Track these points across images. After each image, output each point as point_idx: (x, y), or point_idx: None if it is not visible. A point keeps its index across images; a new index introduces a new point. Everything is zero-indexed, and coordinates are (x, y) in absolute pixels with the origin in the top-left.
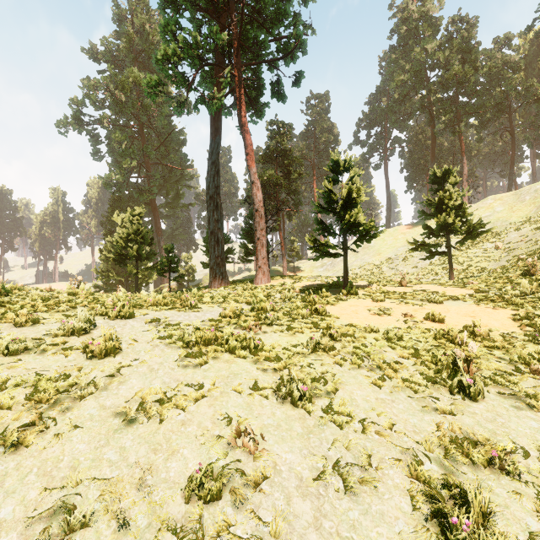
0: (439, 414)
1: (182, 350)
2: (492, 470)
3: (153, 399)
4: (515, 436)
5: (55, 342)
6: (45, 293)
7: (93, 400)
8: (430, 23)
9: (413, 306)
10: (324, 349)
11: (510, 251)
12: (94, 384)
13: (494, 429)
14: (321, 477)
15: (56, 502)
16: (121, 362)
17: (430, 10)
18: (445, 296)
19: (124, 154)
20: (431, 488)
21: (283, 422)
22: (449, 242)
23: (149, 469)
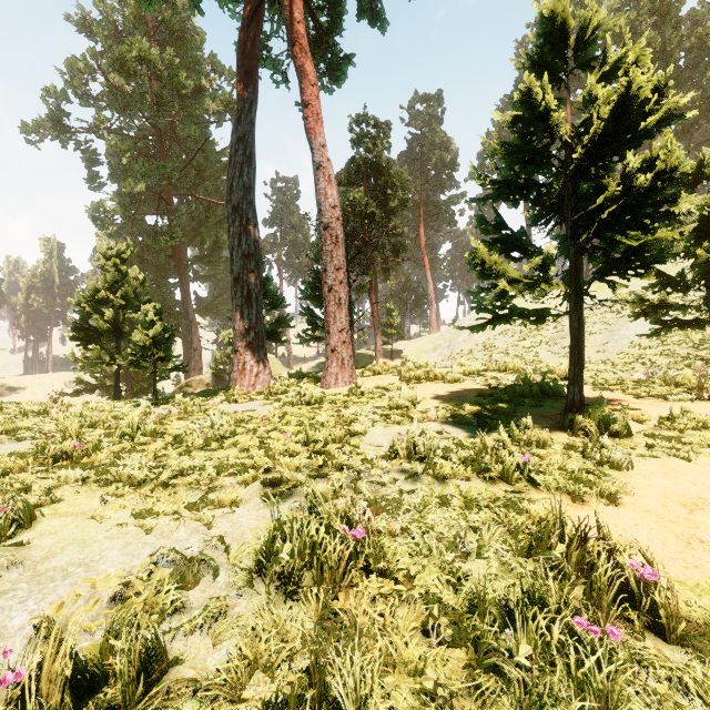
0: None
1: None
2: None
3: None
4: None
5: None
6: None
7: None
8: None
9: None
10: None
11: None
12: None
13: None
14: None
15: None
16: None
17: None
18: None
19: (127, 175)
20: None
21: None
22: None
23: None
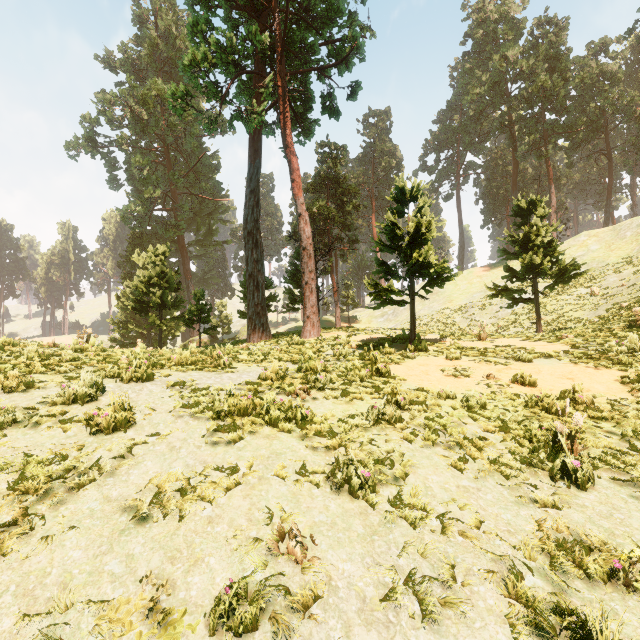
0: (539, 508)
1: (211, 422)
2: (614, 586)
3: (173, 488)
4: (639, 538)
5: (52, 412)
6: (47, 349)
7: (95, 489)
8: (511, 25)
9: (495, 365)
10: (389, 421)
11: (610, 298)
12: (97, 468)
13: (611, 529)
14: (391, 598)
15: (36, 635)
16: (133, 438)
17: (512, 10)
18: (534, 353)
19: (146, 182)
20: (537, 613)
21: (340, 518)
22: (536, 287)
23: (164, 586)
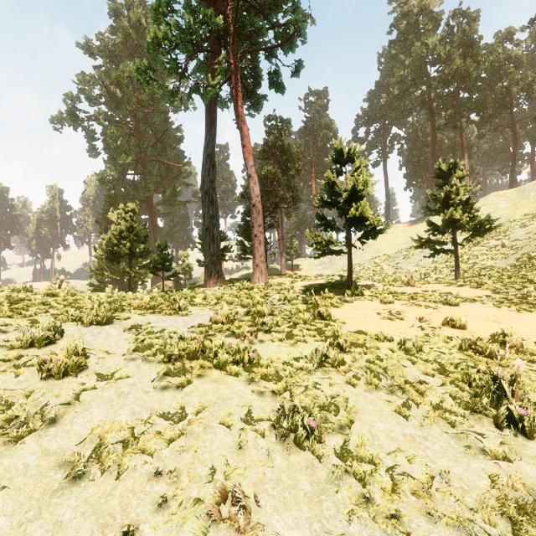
0: (489, 460)
1: (162, 366)
2: None
3: (115, 438)
4: None
5: (8, 356)
6: (21, 294)
7: (34, 441)
8: (431, 17)
9: (426, 309)
10: (332, 364)
11: (518, 249)
12: (40, 417)
13: None
14: None
15: None
16: (83, 383)
17: (431, 4)
18: (460, 297)
19: (119, 151)
20: None
21: (285, 474)
22: (455, 239)
23: None
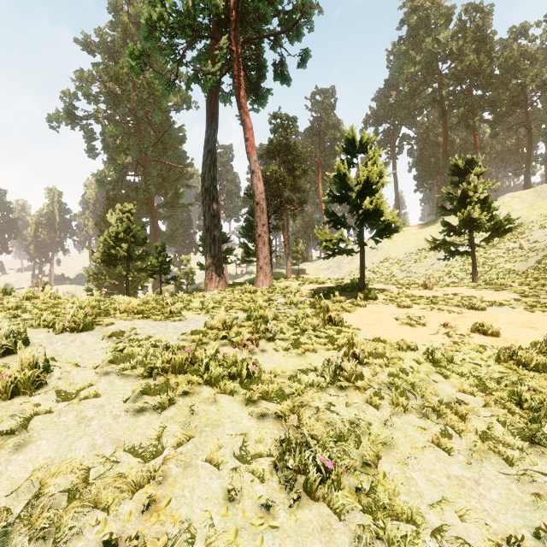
0: None
1: (140, 382)
2: None
3: (62, 485)
4: None
5: None
6: None
7: None
8: (442, 12)
9: (449, 314)
10: (348, 379)
11: (538, 251)
12: None
13: None
14: None
15: None
16: (37, 405)
17: None
18: (485, 301)
19: (119, 150)
20: None
21: (292, 540)
22: (472, 240)
23: None
